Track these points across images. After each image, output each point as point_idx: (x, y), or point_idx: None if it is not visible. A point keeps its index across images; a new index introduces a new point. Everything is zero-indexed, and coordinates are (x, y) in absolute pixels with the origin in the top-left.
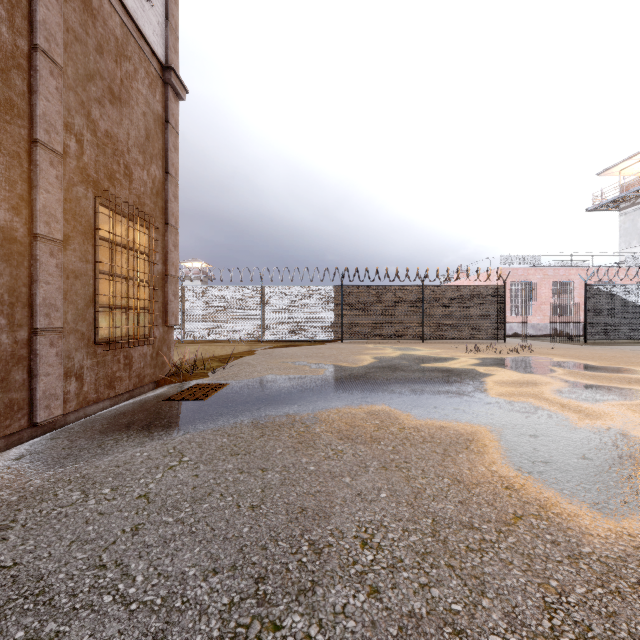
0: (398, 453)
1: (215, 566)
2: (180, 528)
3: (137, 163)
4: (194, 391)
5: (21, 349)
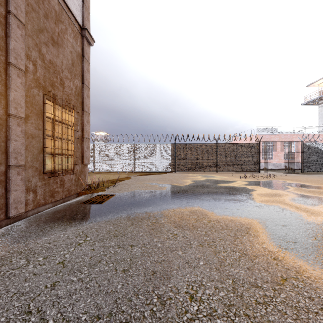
0: (208, 236)
1: (99, 313)
2: (80, 285)
3: (67, 78)
4: (97, 199)
5: (1, 176)
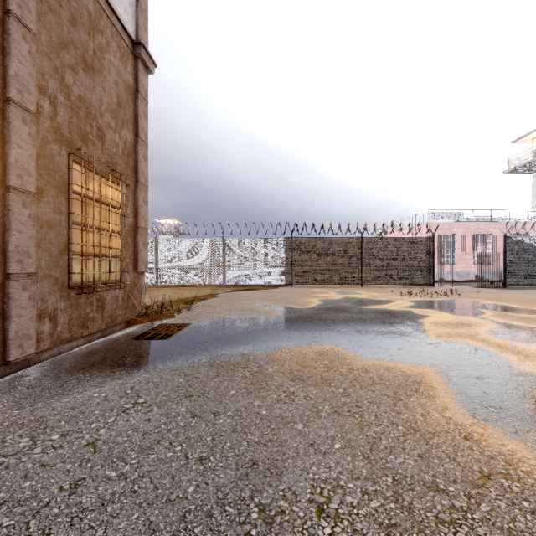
0: (349, 396)
1: None
2: (121, 485)
3: (109, 126)
4: (159, 330)
5: None
